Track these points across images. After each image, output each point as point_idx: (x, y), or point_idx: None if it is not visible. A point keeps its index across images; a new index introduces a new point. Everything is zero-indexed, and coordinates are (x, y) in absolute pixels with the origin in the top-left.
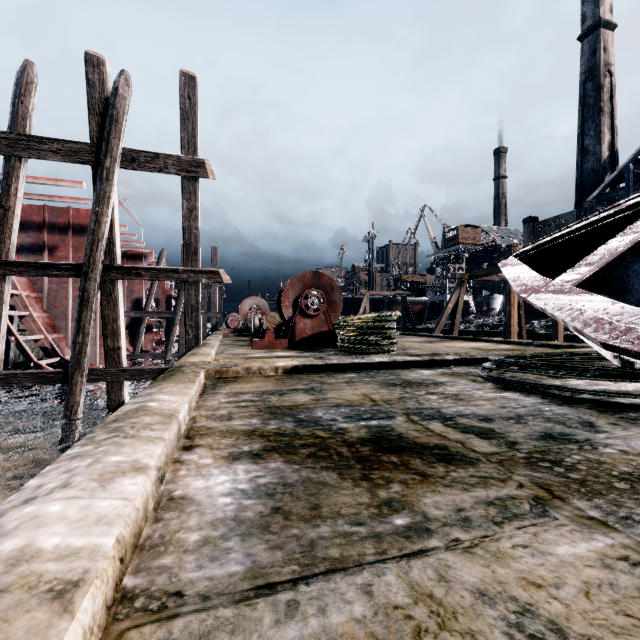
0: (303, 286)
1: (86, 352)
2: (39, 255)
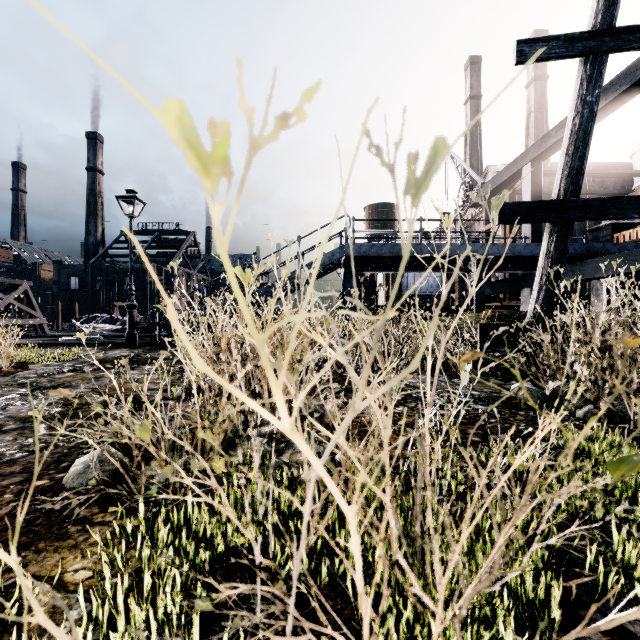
0: None
1: None
2: None
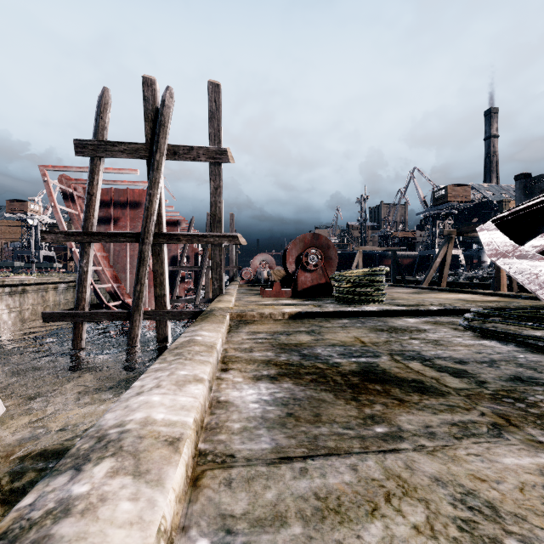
0: (304, 246)
1: (142, 298)
2: (107, 225)
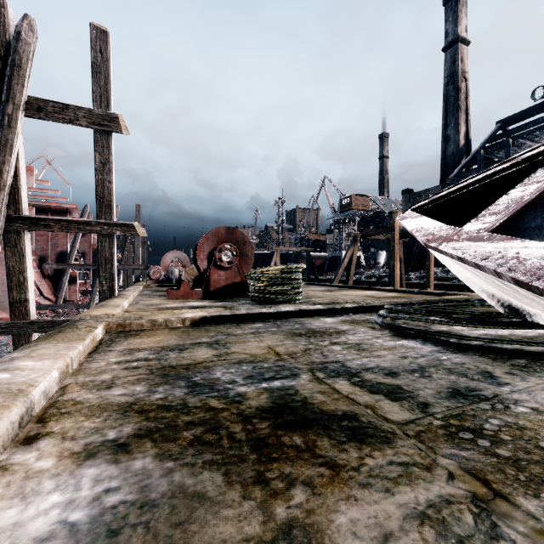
0: (217, 240)
1: None
2: None
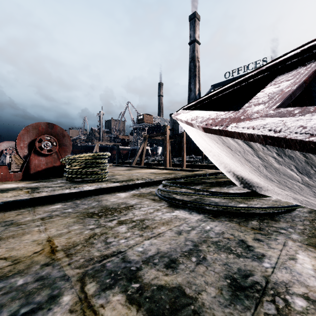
0: (38, 133)
1: None
2: None
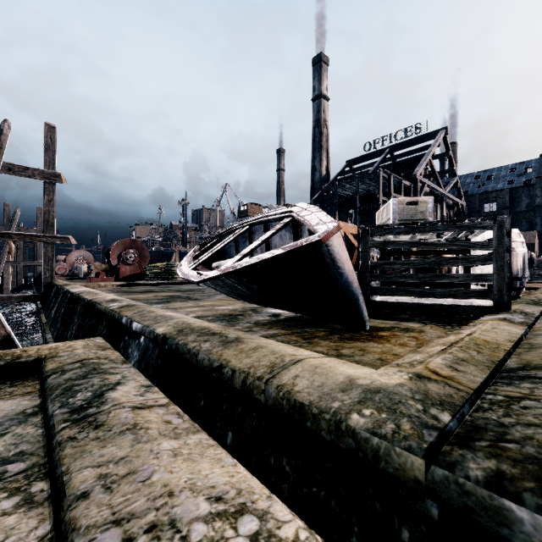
0: (124, 247)
1: None
2: None
